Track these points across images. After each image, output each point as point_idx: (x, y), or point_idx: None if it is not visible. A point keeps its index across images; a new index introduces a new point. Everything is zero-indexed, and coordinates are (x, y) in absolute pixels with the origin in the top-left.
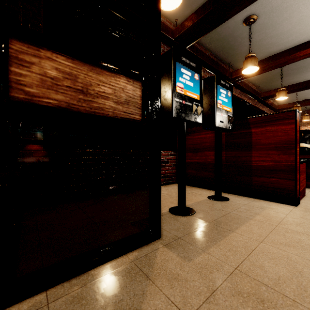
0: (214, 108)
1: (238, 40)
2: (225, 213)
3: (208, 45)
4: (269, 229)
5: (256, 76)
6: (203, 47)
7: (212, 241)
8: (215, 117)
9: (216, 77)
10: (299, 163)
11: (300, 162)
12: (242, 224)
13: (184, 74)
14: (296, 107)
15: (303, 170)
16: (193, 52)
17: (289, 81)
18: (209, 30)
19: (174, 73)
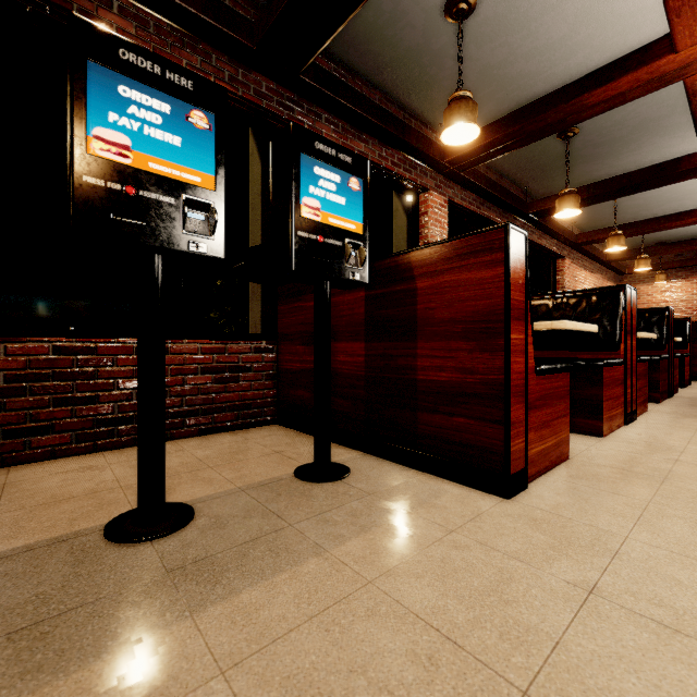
0: (289, 218)
1: (446, 64)
2: (269, 530)
3: (374, 76)
4: (323, 602)
5: (515, 161)
6: (365, 81)
7: (45, 675)
8: (290, 246)
9: (294, 130)
10: (524, 375)
11: (536, 372)
12: (269, 575)
13: (137, 105)
14: (613, 238)
15: (559, 392)
16: (321, 86)
17: (596, 174)
18: (337, 23)
19: (78, 95)
